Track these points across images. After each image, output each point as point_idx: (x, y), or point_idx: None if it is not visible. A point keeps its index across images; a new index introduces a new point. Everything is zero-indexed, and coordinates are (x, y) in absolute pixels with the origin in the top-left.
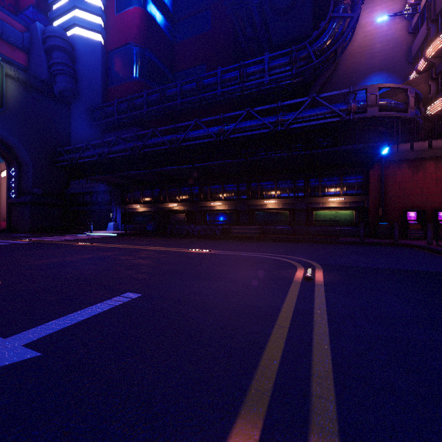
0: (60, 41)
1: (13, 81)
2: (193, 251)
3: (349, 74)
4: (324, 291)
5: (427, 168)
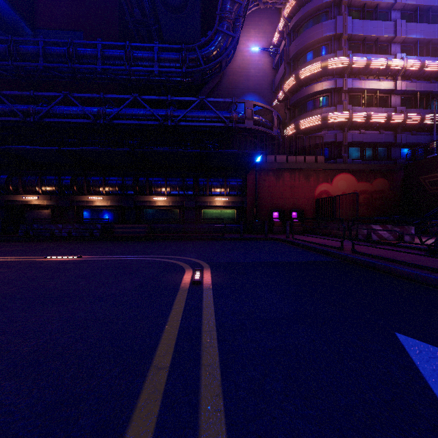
0: None
1: None
2: (53, 259)
3: (231, 88)
4: (213, 297)
5: (285, 177)
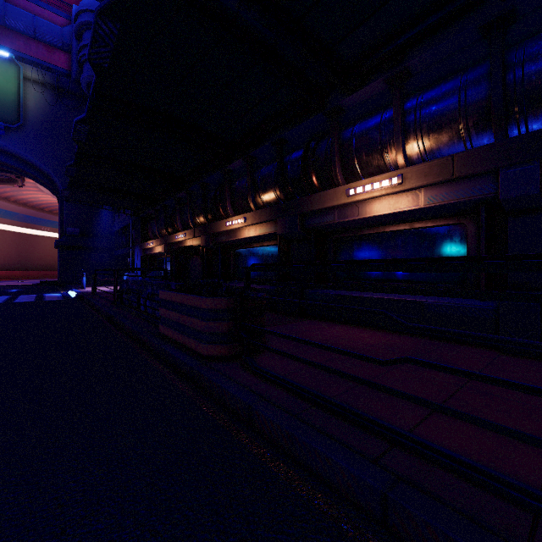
0: (89, 17)
1: (40, 88)
2: None
3: None
4: None
5: None
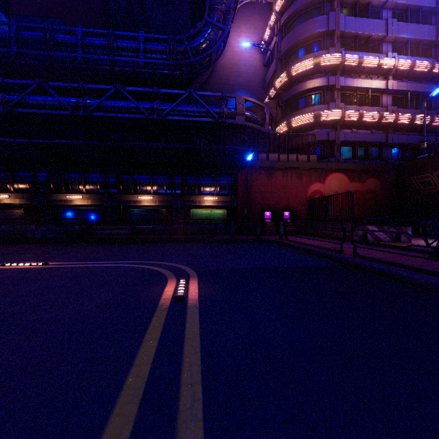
0: None
1: None
2: (12, 267)
3: (221, 84)
4: (199, 320)
5: (277, 176)
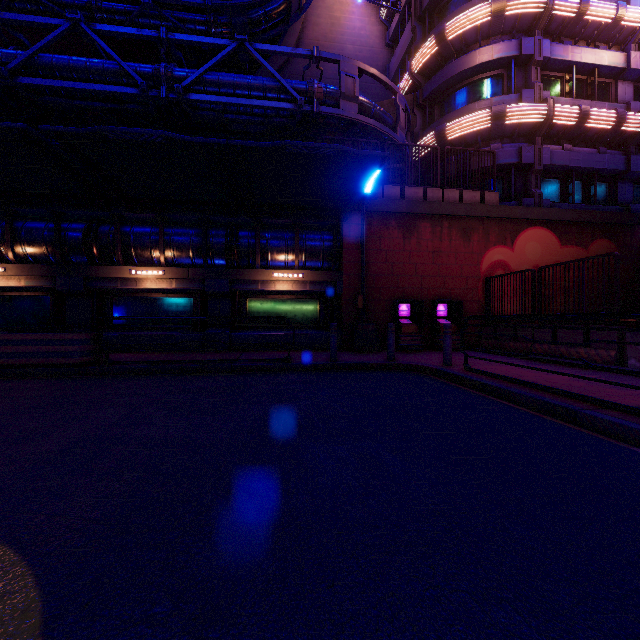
0: None
1: None
2: None
3: (310, 76)
4: None
5: (422, 231)
